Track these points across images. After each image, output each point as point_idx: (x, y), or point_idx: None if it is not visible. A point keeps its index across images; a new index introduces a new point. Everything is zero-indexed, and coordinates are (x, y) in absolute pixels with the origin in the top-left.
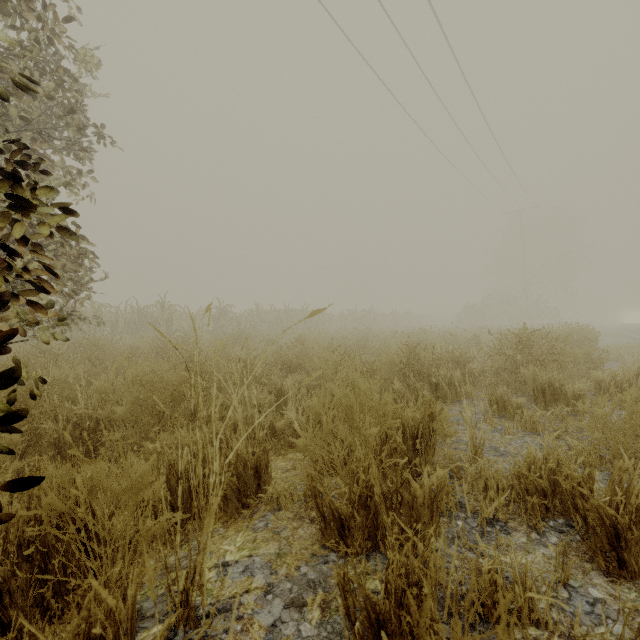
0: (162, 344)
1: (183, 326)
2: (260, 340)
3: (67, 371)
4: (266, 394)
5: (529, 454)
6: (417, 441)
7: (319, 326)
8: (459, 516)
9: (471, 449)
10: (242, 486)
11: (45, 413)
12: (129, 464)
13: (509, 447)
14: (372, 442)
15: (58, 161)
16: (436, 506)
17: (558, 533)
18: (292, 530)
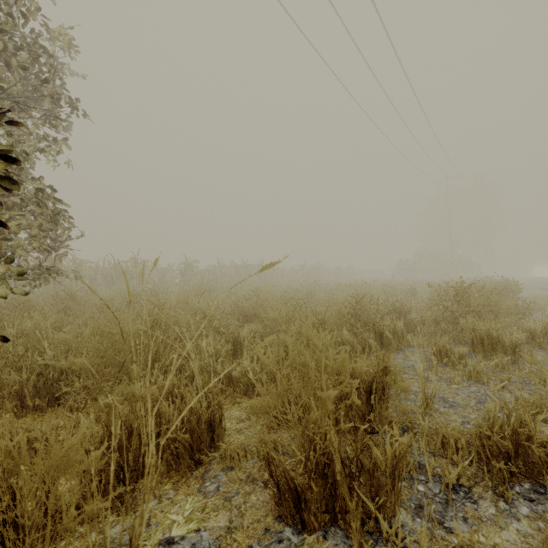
0: (132, 296)
1: (154, 279)
2: (221, 292)
3: (39, 321)
4: (223, 343)
5: (488, 412)
6: (372, 397)
7: (273, 279)
8: (419, 479)
9: (423, 402)
10: (195, 441)
11: (10, 363)
12: (55, 440)
13: (457, 397)
14: (329, 405)
15: (32, 128)
16: (398, 473)
17: (527, 502)
18: (244, 496)
